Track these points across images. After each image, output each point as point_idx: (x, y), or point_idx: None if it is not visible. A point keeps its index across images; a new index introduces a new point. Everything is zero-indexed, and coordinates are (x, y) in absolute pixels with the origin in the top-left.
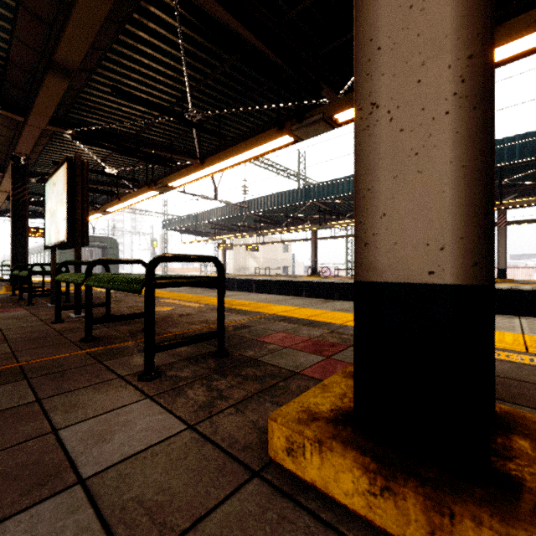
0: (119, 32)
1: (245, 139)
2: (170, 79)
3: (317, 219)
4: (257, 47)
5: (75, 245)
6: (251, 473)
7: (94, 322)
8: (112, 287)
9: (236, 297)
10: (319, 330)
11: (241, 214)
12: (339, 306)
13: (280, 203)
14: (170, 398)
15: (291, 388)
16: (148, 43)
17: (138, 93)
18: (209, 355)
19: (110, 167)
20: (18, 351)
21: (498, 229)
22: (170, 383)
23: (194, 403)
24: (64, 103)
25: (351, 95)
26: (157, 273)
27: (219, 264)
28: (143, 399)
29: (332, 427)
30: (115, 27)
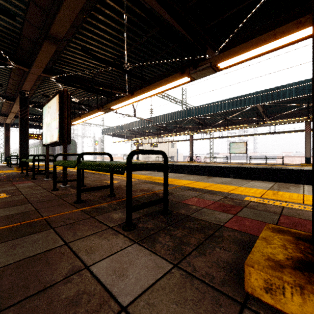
0: (87, 16)
1: (155, 80)
2: (114, 45)
3: (193, 128)
4: (170, 23)
5: (63, 144)
6: (240, 305)
7: (82, 190)
8: (99, 170)
9: (153, 175)
10: (217, 196)
11: (148, 125)
12: (219, 181)
13: (172, 119)
14: (150, 243)
15: (225, 236)
16: (104, 23)
17: (95, 53)
18: (158, 213)
19: (74, 98)
20: (39, 209)
21: (305, 133)
22: (144, 232)
23: (168, 247)
24: (51, 60)
25: (229, 51)
26: (97, 160)
27: (165, 155)
28: (133, 243)
29: (301, 274)
30: (86, 13)
